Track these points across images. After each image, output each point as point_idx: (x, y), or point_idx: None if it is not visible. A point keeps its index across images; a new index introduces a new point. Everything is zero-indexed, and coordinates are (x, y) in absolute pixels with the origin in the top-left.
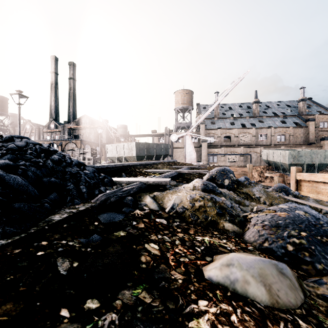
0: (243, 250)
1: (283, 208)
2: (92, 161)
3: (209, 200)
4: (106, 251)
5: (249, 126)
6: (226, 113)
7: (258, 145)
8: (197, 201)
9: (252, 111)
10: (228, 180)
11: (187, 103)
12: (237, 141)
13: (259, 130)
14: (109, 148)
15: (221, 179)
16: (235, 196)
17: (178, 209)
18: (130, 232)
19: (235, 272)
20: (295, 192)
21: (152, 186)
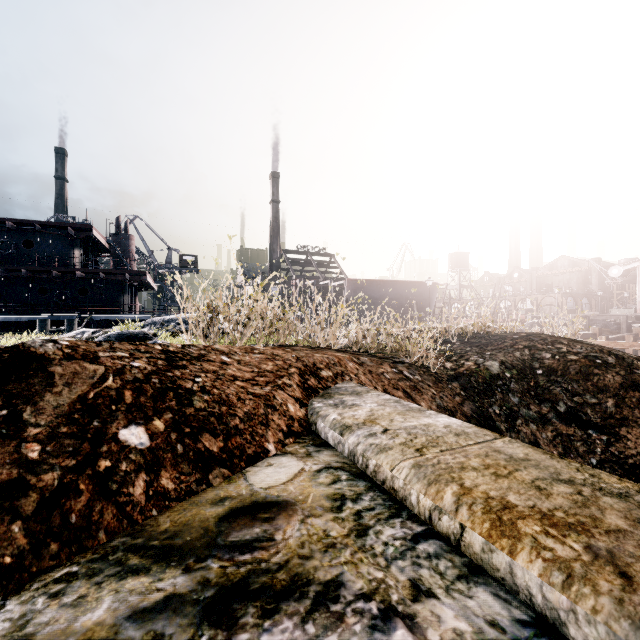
0: None
1: None
2: None
3: None
4: None
5: None
6: None
7: None
8: None
9: None
10: None
11: None
12: None
13: None
14: (612, 312)
15: None
16: None
17: None
18: None
19: None
20: None
21: None
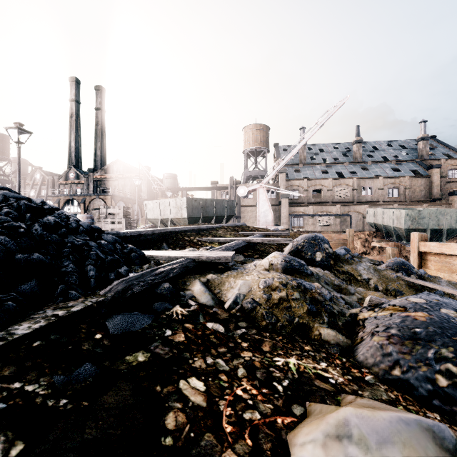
0: (357, 385)
1: (418, 303)
2: (125, 224)
3: (295, 289)
4: (98, 406)
5: (349, 176)
6: (316, 157)
7: (361, 203)
8: (275, 290)
9: (353, 154)
10: (321, 253)
11: (261, 143)
12: (330, 196)
13: (362, 182)
14: (149, 206)
15: (310, 251)
16: (333, 278)
17: (244, 304)
18: (156, 354)
19: (355, 456)
20: (420, 271)
21: (206, 264)
